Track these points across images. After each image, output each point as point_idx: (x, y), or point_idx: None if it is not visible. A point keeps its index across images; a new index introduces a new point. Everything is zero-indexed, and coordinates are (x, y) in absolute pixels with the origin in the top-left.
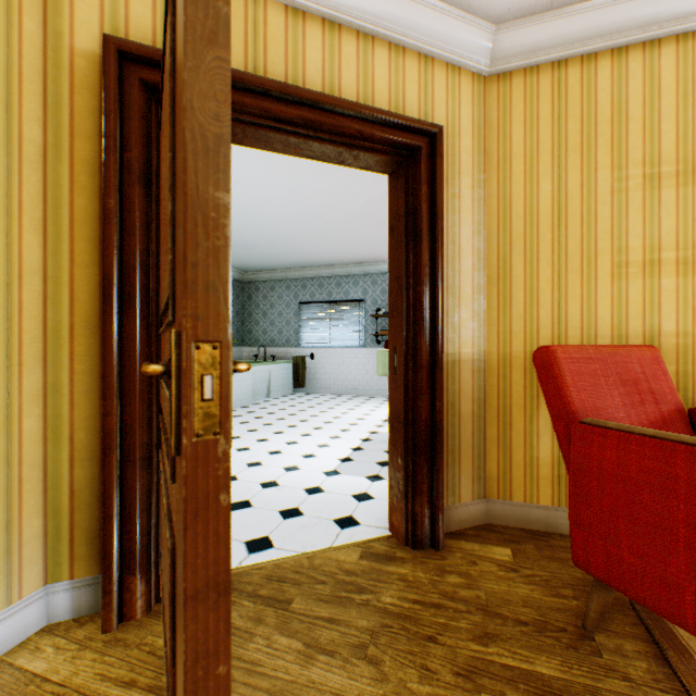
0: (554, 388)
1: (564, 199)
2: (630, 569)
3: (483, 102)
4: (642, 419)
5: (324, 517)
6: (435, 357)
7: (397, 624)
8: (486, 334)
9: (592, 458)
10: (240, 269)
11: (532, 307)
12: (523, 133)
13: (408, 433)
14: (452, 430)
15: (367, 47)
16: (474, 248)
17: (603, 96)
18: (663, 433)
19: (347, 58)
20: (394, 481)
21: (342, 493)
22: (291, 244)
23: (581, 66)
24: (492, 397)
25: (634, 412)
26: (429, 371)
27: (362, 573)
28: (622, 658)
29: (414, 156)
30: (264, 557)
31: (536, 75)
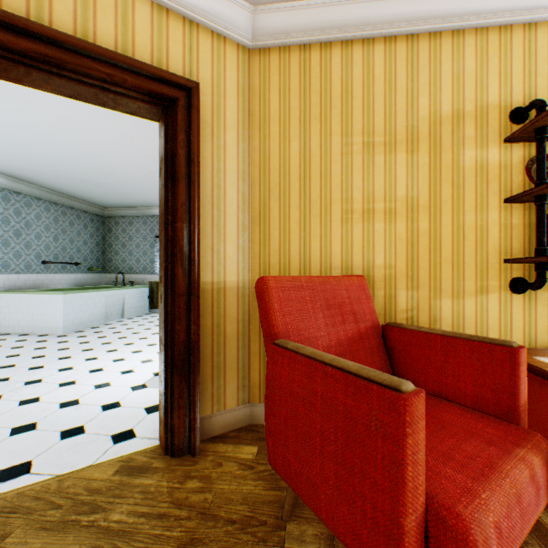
0: (265, 313)
1: (309, 157)
2: (295, 471)
3: (248, 71)
4: (341, 335)
5: (104, 433)
6: (192, 285)
7: (109, 545)
8: (251, 265)
9: (277, 375)
10: (100, 205)
11: (285, 243)
12: (279, 100)
13: (169, 354)
14: (218, 347)
15: (127, 0)
16: (240, 192)
17: (336, 77)
18: (316, 353)
19: (104, 6)
20: (161, 396)
21: (137, 406)
22: (140, 185)
23: (320, 51)
24: (255, 318)
25: (335, 330)
26: (187, 298)
27: (107, 490)
28: (300, 544)
29: (173, 106)
30: (11, 486)
31: (289, 54)
